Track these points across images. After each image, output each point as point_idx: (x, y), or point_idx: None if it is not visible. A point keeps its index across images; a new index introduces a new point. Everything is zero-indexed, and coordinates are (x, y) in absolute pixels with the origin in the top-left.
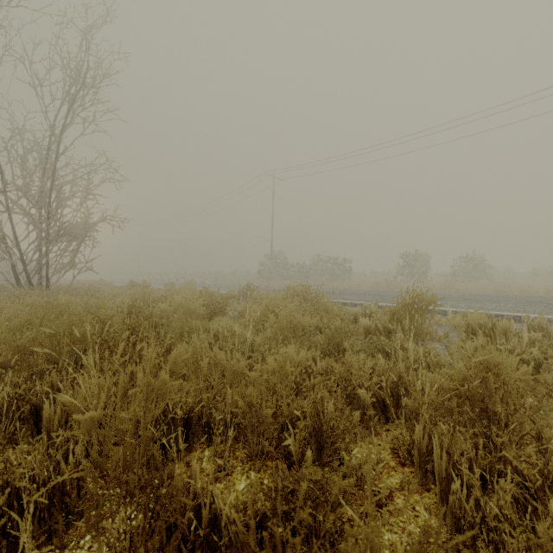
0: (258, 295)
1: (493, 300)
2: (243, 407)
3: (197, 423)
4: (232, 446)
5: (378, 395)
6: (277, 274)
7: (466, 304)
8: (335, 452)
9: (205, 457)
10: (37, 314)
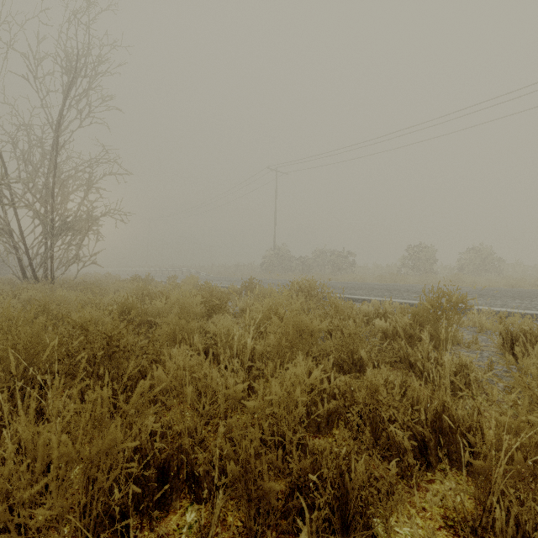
0: (261, 290)
1: (514, 296)
2: (234, 473)
3: (176, 476)
4: (224, 505)
5: (414, 431)
6: (280, 267)
7: (485, 301)
8: (367, 528)
9: (185, 525)
10: (9, 316)
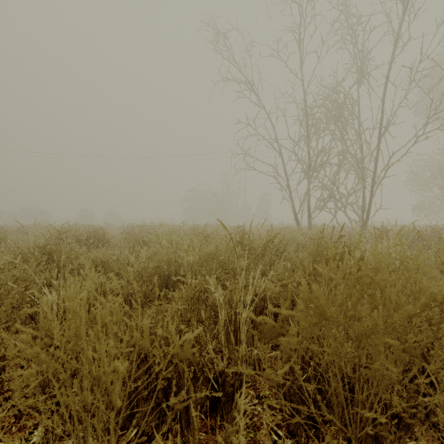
0: None
1: None
2: None
3: None
4: None
5: None
6: None
7: None
8: None
9: None
10: None
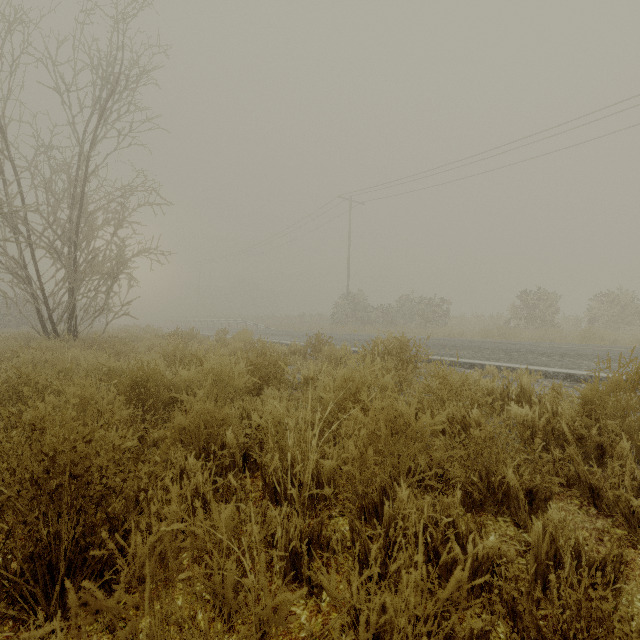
0: (331, 351)
1: None
2: None
3: None
4: None
5: None
6: (355, 318)
7: None
8: None
9: None
10: None
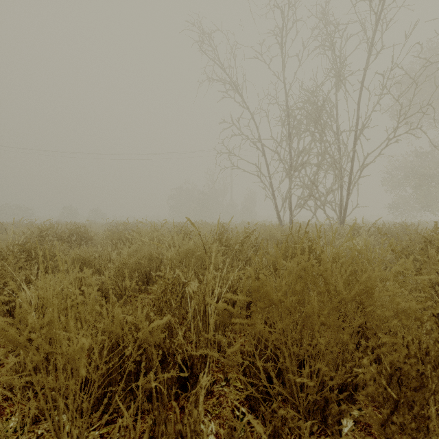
0: None
1: None
2: None
3: None
4: None
5: None
6: None
7: None
8: None
9: None
10: None
